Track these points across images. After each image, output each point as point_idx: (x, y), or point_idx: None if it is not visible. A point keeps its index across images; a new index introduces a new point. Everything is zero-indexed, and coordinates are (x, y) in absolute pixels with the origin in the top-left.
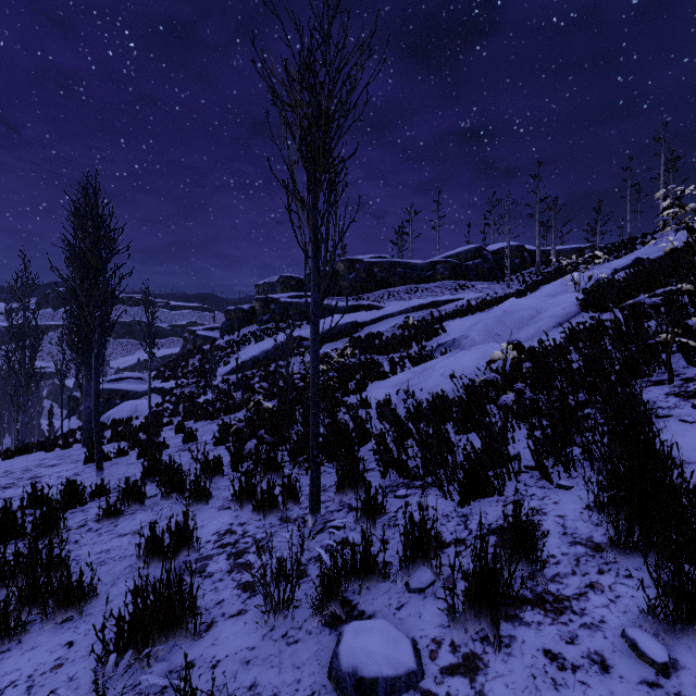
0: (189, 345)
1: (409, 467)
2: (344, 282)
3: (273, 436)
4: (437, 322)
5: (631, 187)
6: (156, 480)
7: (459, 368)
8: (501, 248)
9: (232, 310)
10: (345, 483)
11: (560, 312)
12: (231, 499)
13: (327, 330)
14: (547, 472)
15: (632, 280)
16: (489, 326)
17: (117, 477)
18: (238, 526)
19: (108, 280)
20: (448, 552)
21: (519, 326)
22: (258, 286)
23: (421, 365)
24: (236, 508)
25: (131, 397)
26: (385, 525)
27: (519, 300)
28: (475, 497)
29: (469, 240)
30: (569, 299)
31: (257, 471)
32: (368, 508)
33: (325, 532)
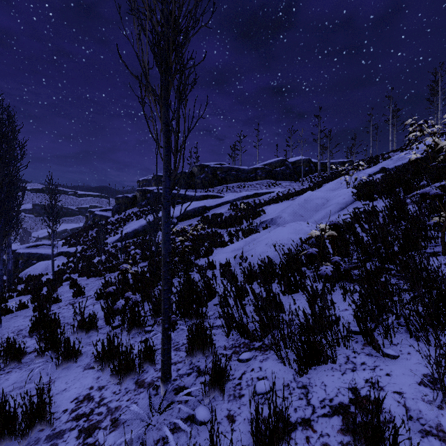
0: (90, 221)
1: (249, 329)
2: (197, 179)
3: (141, 293)
4: (259, 207)
5: (372, 126)
6: (37, 337)
7: (278, 239)
8: (297, 160)
9: (120, 197)
10: (194, 345)
11: (342, 201)
12: (94, 361)
13: (186, 211)
14: (375, 342)
15: (389, 179)
16: (296, 210)
17: (11, 330)
18: (97, 391)
19: (4, 171)
20: (296, 439)
21: (315, 210)
22: (139, 181)
23: (250, 237)
24: (99, 368)
25: (44, 258)
26: (231, 396)
27: (314, 192)
28: (311, 365)
29: (277, 155)
30: (347, 192)
31: (123, 327)
32: (214, 379)
33: (175, 402)
